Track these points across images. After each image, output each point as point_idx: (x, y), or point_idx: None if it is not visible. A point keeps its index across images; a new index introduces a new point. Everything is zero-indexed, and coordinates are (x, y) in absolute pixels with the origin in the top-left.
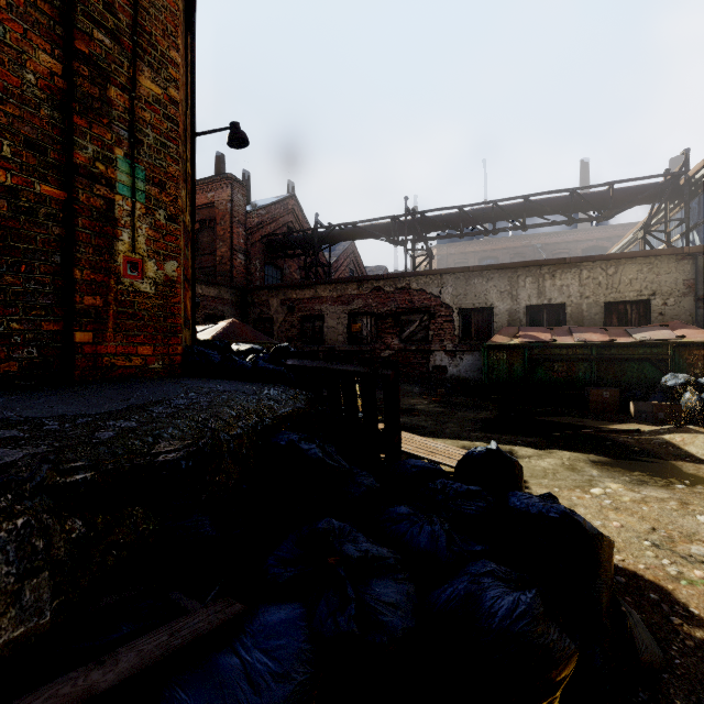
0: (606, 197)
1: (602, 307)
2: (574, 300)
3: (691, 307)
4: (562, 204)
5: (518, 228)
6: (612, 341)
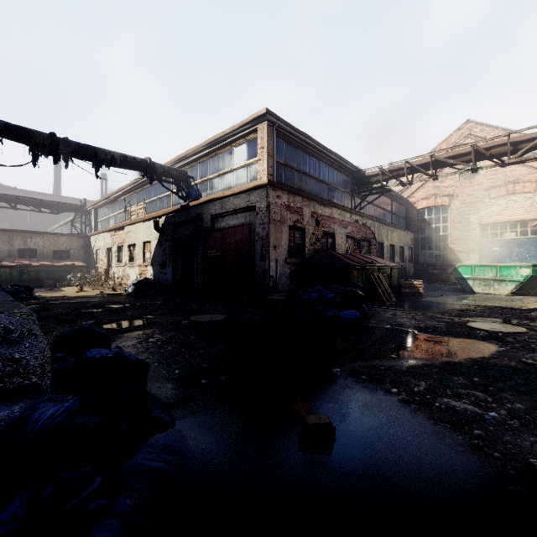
0: (57, 206)
1: (53, 252)
2: (41, 248)
3: (83, 254)
4: (37, 203)
5: (13, 208)
6: (53, 265)
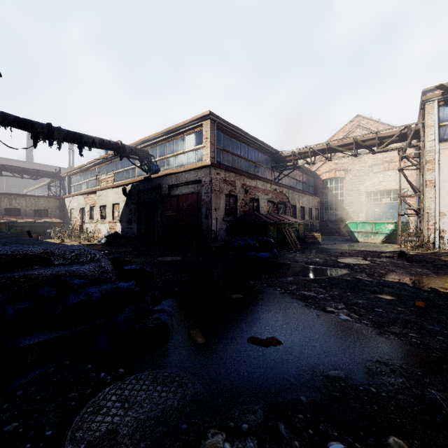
0: (36, 173)
1: (34, 210)
2: (24, 208)
3: (59, 212)
4: (19, 171)
5: None
6: (35, 221)
